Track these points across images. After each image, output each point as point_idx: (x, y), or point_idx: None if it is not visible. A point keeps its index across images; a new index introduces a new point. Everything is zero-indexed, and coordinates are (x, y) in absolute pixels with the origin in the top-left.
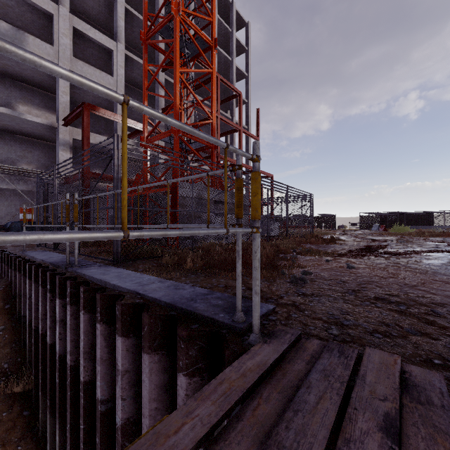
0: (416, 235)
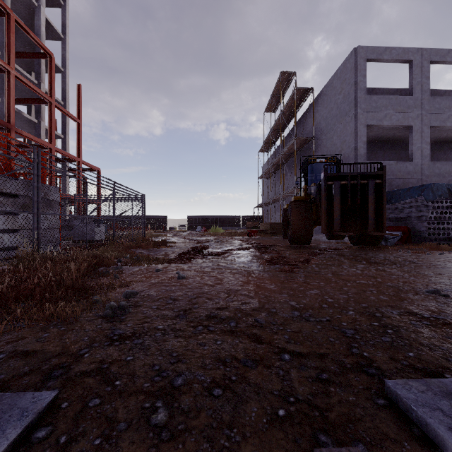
0: (227, 235)
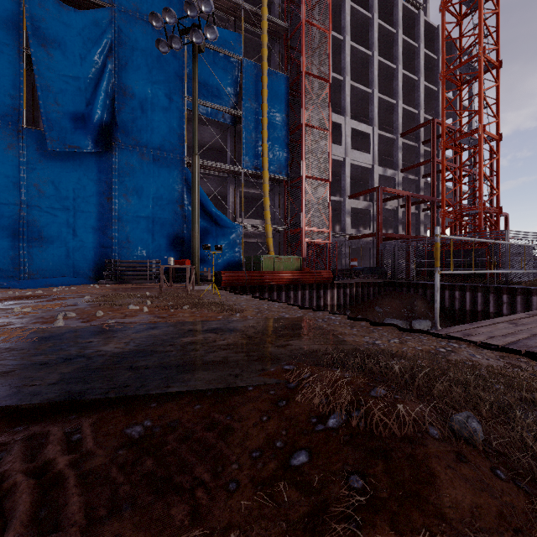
0: None
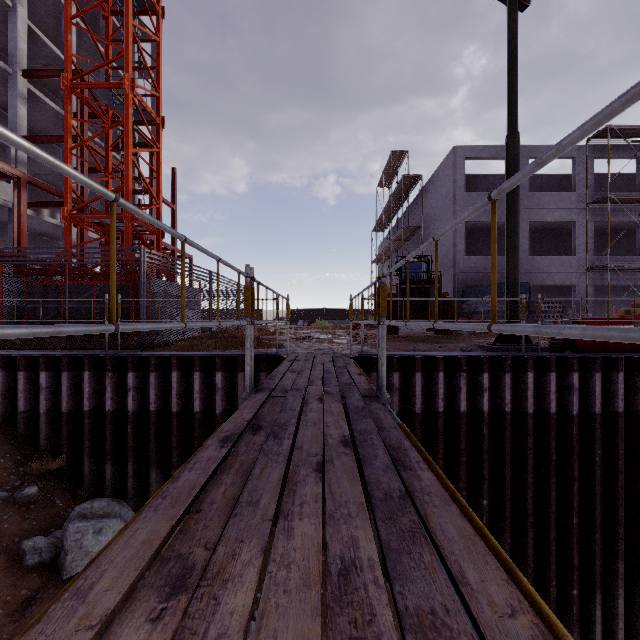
0: (332, 328)
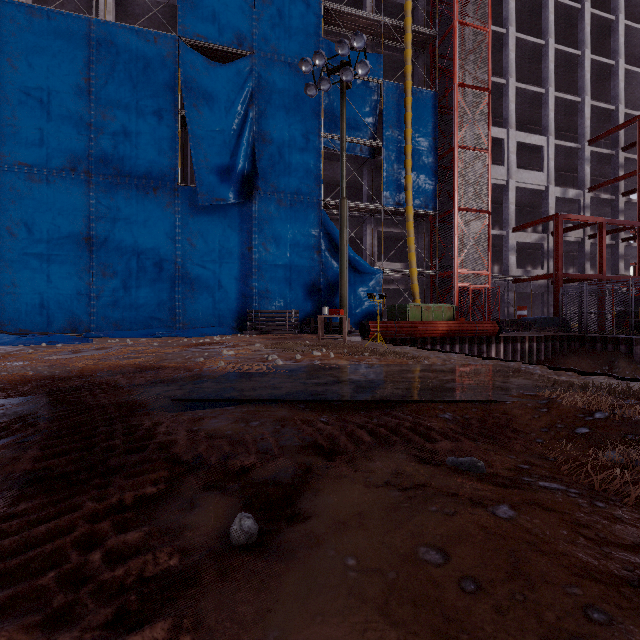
0: None
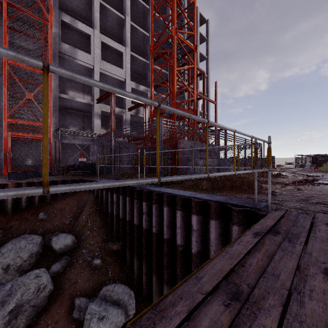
0: None
